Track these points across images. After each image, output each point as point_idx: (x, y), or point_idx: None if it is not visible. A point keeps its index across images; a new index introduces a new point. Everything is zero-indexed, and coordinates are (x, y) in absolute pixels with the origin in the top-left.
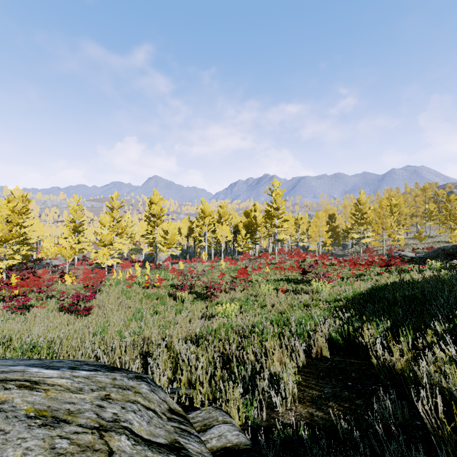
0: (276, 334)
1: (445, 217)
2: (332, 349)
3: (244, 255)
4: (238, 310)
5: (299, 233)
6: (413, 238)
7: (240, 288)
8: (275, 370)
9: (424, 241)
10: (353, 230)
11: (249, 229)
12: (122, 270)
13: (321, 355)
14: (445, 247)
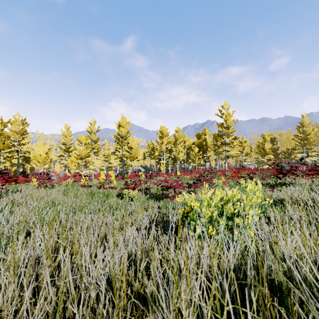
0: None
1: None
2: None
3: (197, 170)
4: (260, 212)
5: (243, 154)
6: None
7: (201, 192)
8: None
9: None
10: (296, 150)
11: (200, 149)
12: None
13: None
14: None
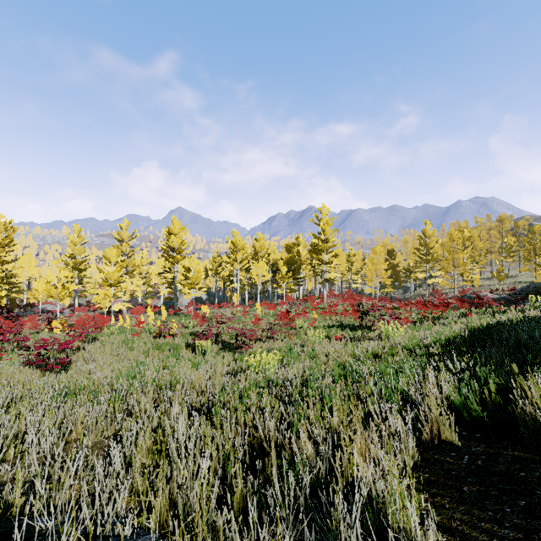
0: (346, 399)
1: (529, 252)
2: (455, 427)
3: (285, 298)
4: (278, 362)
5: (352, 273)
6: (489, 278)
7: (281, 337)
8: (365, 483)
9: (502, 282)
10: (418, 269)
11: (291, 267)
12: (133, 317)
13: (440, 440)
14: (537, 285)
